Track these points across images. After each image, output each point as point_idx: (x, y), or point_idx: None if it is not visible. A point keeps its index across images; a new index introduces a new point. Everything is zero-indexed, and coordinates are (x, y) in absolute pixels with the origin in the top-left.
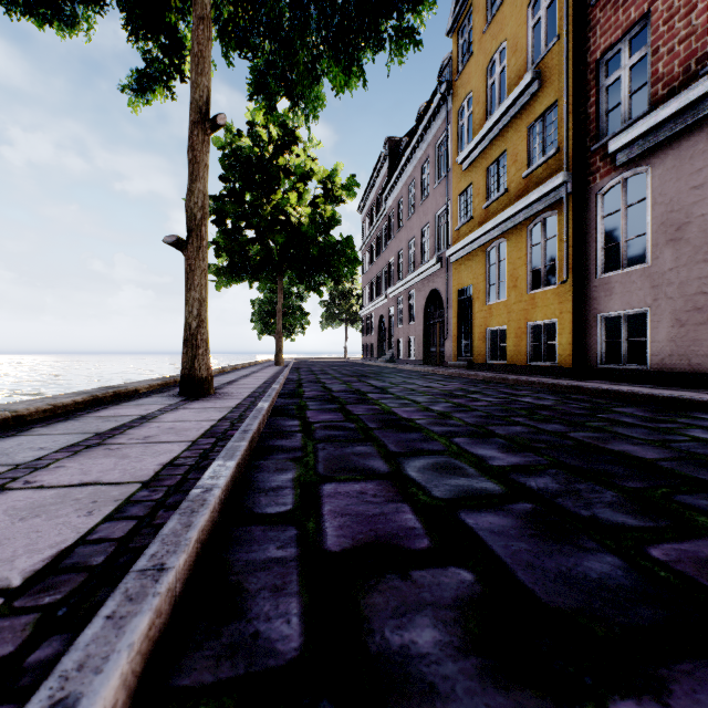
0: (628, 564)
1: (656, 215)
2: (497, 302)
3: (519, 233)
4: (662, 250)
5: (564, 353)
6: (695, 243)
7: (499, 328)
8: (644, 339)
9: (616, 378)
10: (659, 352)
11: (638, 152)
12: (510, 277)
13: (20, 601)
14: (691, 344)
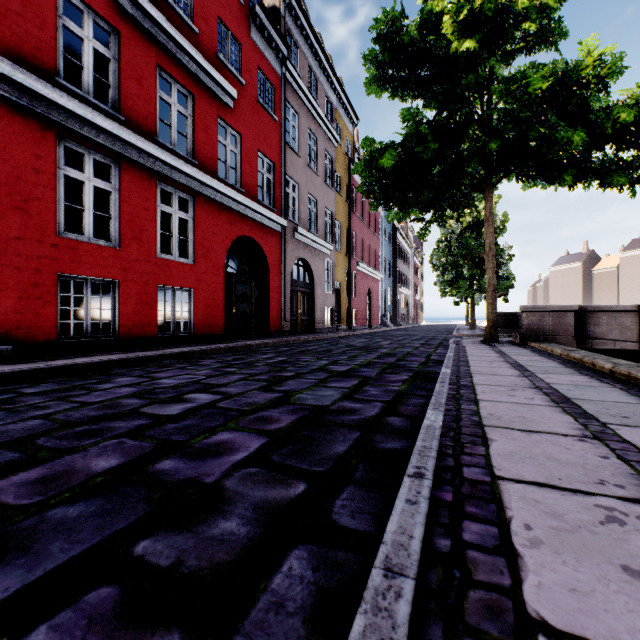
0: (64, 503)
1: None
2: None
3: None
4: None
5: None
6: None
7: None
8: None
9: None
10: None
11: None
12: None
13: (509, 603)
14: None
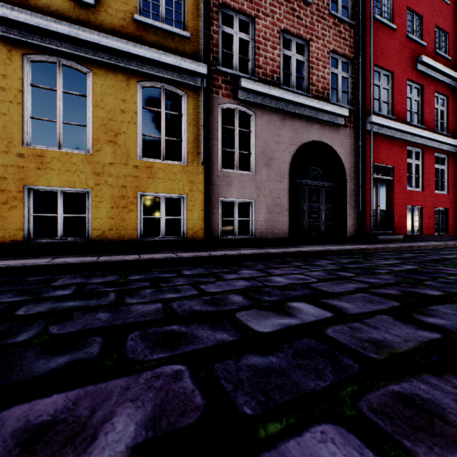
0: None
1: (259, 146)
2: (65, 151)
3: (123, 80)
4: (262, 168)
5: (196, 227)
6: (276, 171)
7: (66, 189)
8: (249, 219)
9: (237, 245)
10: (261, 227)
11: (253, 100)
12: (103, 126)
13: None
14: (275, 223)
